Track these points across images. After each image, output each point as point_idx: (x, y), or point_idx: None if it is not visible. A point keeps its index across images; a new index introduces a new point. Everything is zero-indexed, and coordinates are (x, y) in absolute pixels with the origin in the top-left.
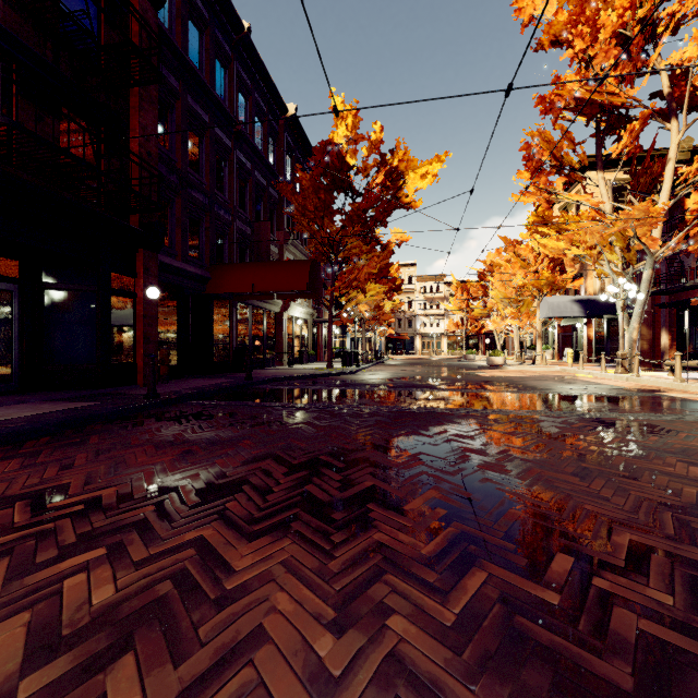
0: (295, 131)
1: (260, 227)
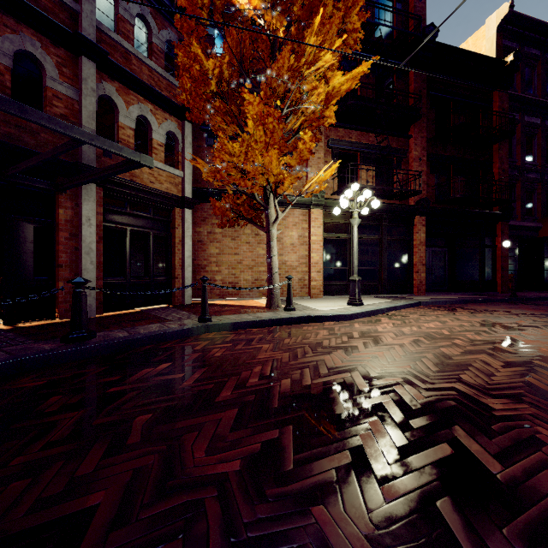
0: None
1: None
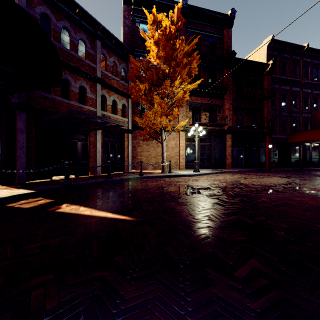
0: None
1: (314, 113)
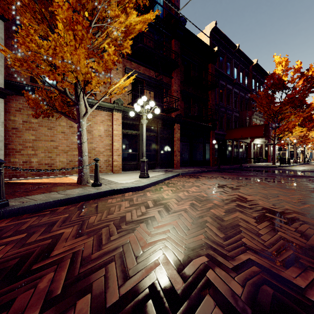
0: (256, 68)
1: (242, 113)
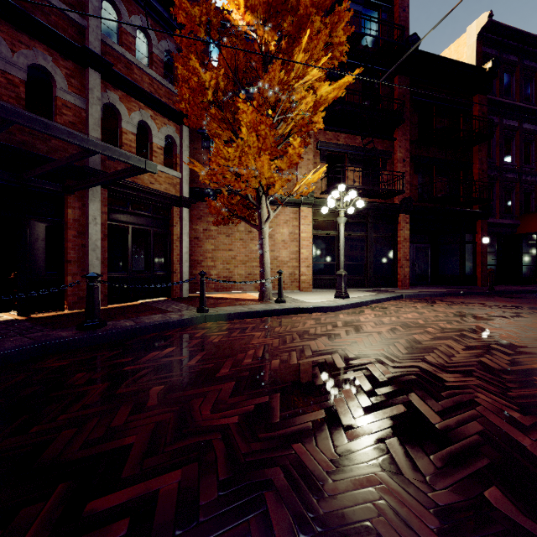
0: None
1: None
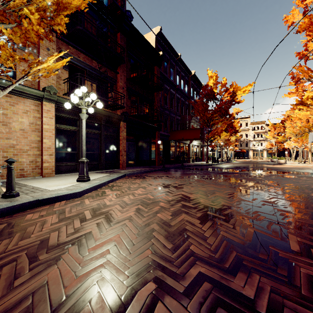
0: (194, 78)
1: (183, 116)
